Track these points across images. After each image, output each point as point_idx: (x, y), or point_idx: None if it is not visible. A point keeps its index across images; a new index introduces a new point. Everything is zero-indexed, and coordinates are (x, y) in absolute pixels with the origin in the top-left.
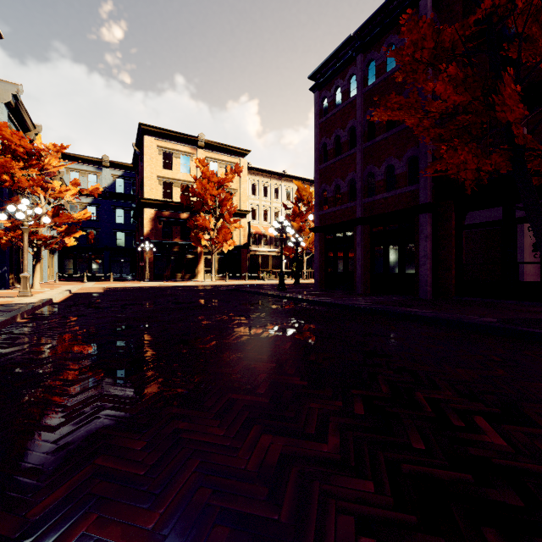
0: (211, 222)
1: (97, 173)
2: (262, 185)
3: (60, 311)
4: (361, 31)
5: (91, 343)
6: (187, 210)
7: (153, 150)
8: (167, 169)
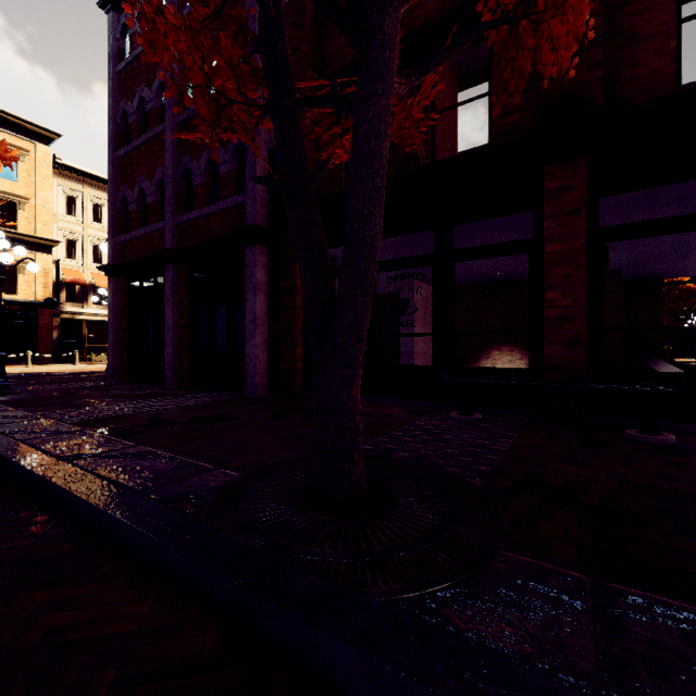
0: None
1: None
2: (89, 200)
3: None
4: None
5: None
6: None
7: None
8: None
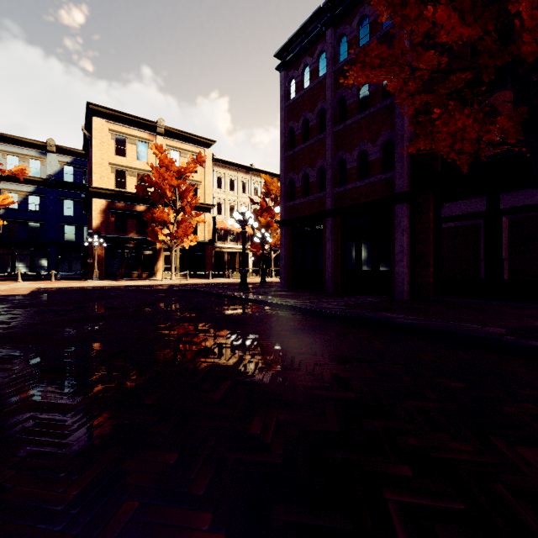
0: (170, 215)
1: (41, 158)
2: (228, 178)
3: None
4: (331, 2)
5: None
6: (145, 202)
7: (104, 133)
8: (121, 156)
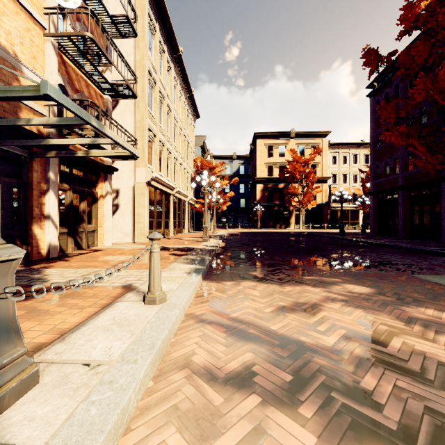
0: (299, 189)
1: (230, 164)
2: (341, 155)
3: (232, 238)
4: None
5: (251, 245)
6: (283, 182)
7: (262, 147)
8: (270, 157)
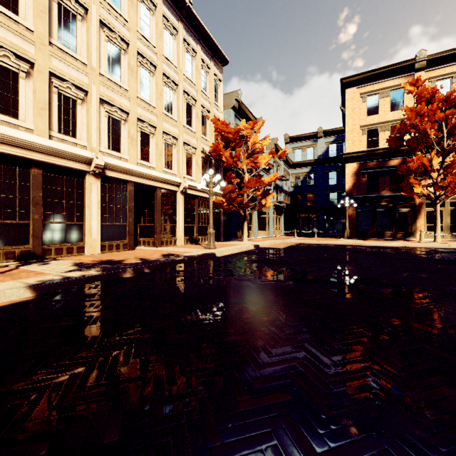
0: (433, 160)
1: (314, 145)
2: None
3: (183, 268)
4: None
5: None
6: (399, 154)
7: (355, 100)
8: (372, 115)
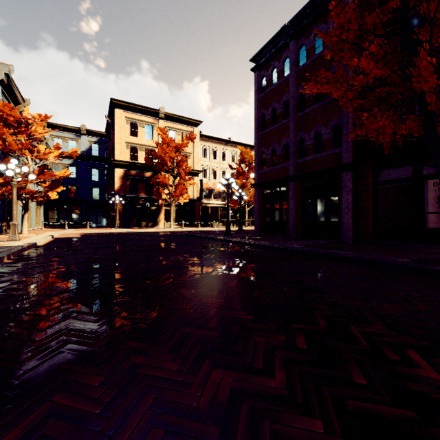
0: (170, 179)
1: (77, 139)
2: (211, 149)
3: (42, 253)
4: (293, 21)
5: (64, 281)
6: (150, 170)
7: (122, 120)
8: (133, 136)
